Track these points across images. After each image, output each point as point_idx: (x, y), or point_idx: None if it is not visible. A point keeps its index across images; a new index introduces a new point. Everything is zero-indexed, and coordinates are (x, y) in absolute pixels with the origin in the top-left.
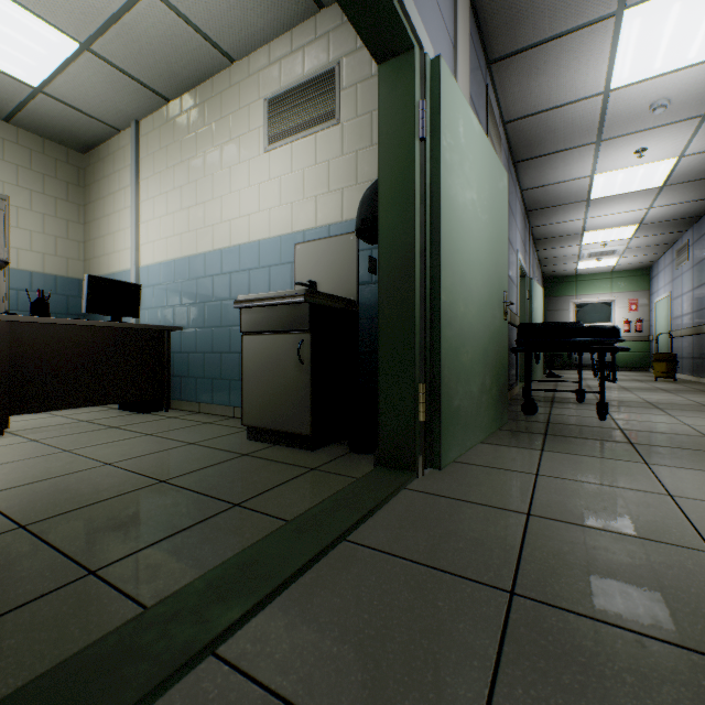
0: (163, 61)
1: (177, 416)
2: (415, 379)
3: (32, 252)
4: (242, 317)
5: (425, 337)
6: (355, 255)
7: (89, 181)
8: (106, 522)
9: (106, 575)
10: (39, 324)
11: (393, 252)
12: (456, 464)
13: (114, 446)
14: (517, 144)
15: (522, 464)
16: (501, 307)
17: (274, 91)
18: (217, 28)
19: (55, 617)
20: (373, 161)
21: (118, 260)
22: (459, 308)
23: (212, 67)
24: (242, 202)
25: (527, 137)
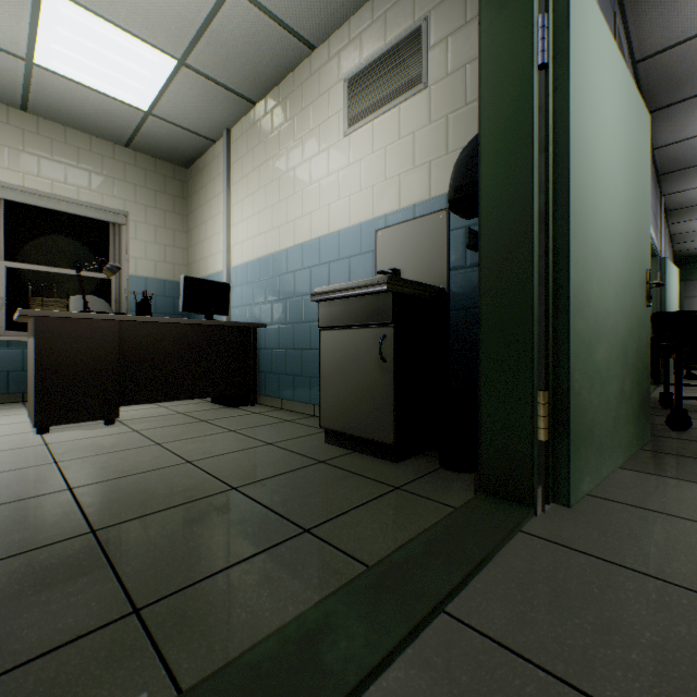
0: (248, 62)
1: (261, 412)
2: (533, 384)
3: (147, 260)
4: (320, 311)
5: (546, 329)
6: (445, 235)
7: (191, 192)
8: (168, 537)
9: (148, 618)
10: (142, 323)
11: (500, 221)
12: (588, 498)
13: (198, 442)
14: (650, 89)
15: (695, 508)
16: (643, 290)
17: (354, 70)
18: (297, 14)
19: (78, 679)
20: (468, 123)
21: (213, 263)
22: (593, 291)
23: (293, 60)
24: (322, 192)
25: (666, 76)
